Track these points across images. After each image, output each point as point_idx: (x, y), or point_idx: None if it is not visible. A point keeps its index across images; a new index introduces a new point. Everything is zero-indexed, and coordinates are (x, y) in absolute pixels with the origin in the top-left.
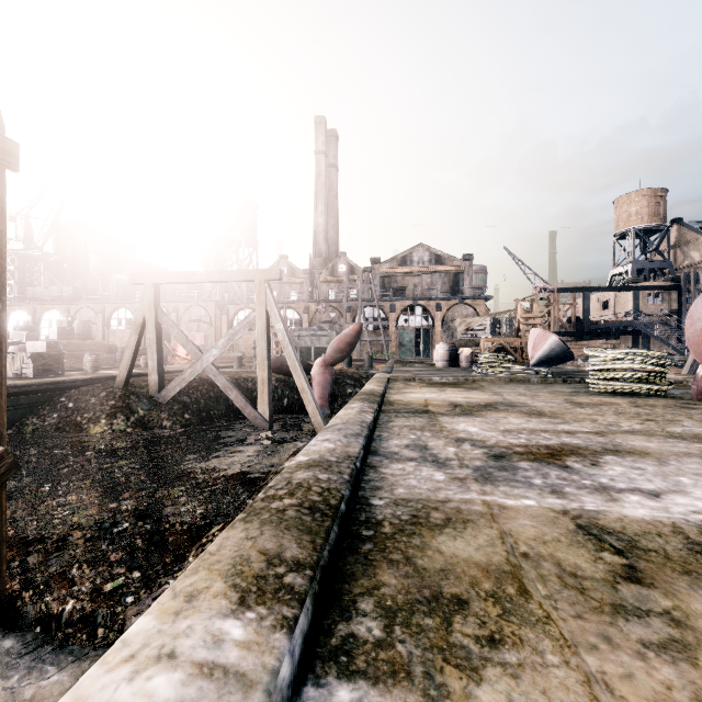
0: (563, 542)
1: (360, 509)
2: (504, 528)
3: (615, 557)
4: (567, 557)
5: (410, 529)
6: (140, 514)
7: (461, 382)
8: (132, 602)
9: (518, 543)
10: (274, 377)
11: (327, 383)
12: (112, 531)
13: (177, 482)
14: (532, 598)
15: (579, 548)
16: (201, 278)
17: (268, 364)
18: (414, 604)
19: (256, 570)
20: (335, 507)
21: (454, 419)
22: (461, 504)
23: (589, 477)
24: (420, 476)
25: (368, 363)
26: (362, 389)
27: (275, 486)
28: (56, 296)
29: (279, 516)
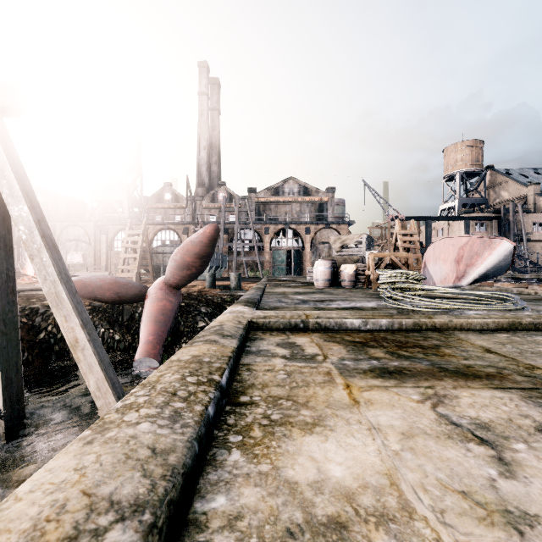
0: None
1: None
2: None
3: None
4: None
5: None
6: None
7: (408, 330)
8: None
9: None
10: (90, 306)
11: (163, 315)
12: None
13: None
14: None
15: None
16: None
17: None
18: None
19: None
20: None
21: None
22: None
23: None
24: None
25: (234, 283)
26: None
27: None
28: None
29: None
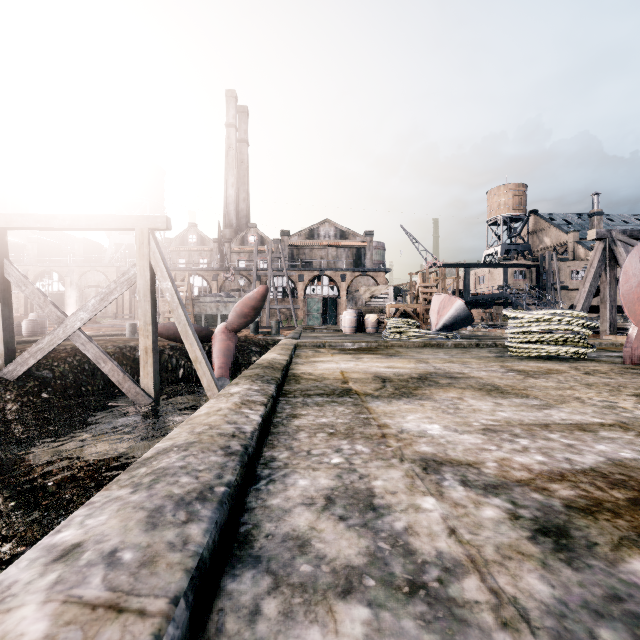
0: None
1: None
2: None
3: None
4: None
5: None
6: None
7: (374, 347)
8: None
9: None
10: (169, 345)
11: (229, 351)
12: None
13: None
14: None
15: None
16: (63, 222)
17: (152, 330)
18: None
19: None
20: None
21: (393, 406)
22: None
23: None
24: None
25: (275, 329)
26: (259, 360)
27: None
28: None
29: None
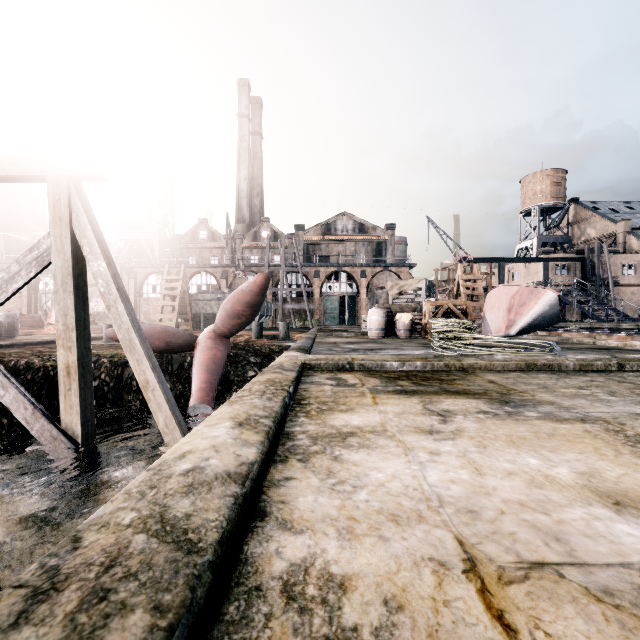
0: None
1: None
2: None
3: None
4: None
5: None
6: None
7: (439, 370)
8: None
9: None
10: None
11: (214, 364)
12: None
13: None
14: None
15: None
16: None
17: (78, 338)
18: None
19: None
20: None
21: None
22: None
23: None
24: None
25: (283, 333)
26: (141, 477)
27: None
28: None
29: None
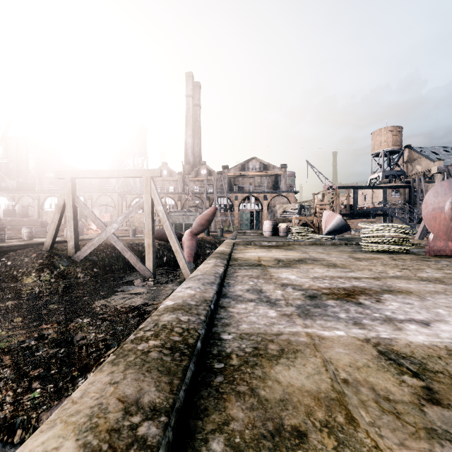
0: (372, 367)
1: (213, 343)
2: (325, 356)
3: (414, 380)
4: (378, 382)
5: (253, 360)
6: (57, 341)
7: (281, 245)
8: (44, 410)
9: (338, 370)
10: (157, 243)
11: (193, 246)
12: (34, 355)
13: (86, 316)
14: (359, 426)
15: (385, 373)
16: (105, 174)
17: (152, 234)
18: (259, 440)
19: (111, 423)
20: (192, 346)
21: (279, 270)
22: (290, 336)
23: (377, 311)
24: (258, 314)
25: (220, 233)
26: (216, 250)
27: (145, 328)
28: (4, 188)
29: (142, 358)
